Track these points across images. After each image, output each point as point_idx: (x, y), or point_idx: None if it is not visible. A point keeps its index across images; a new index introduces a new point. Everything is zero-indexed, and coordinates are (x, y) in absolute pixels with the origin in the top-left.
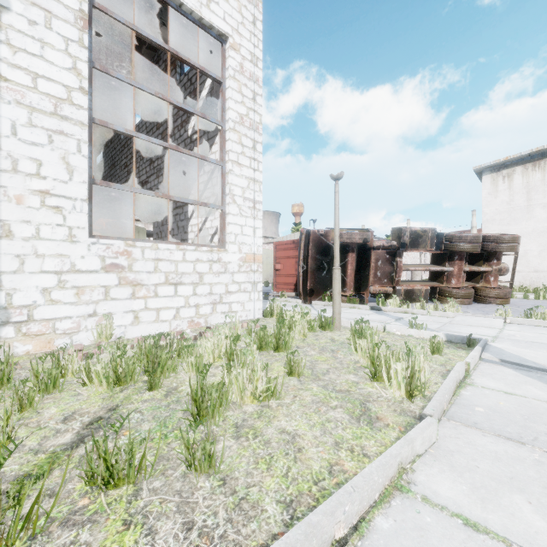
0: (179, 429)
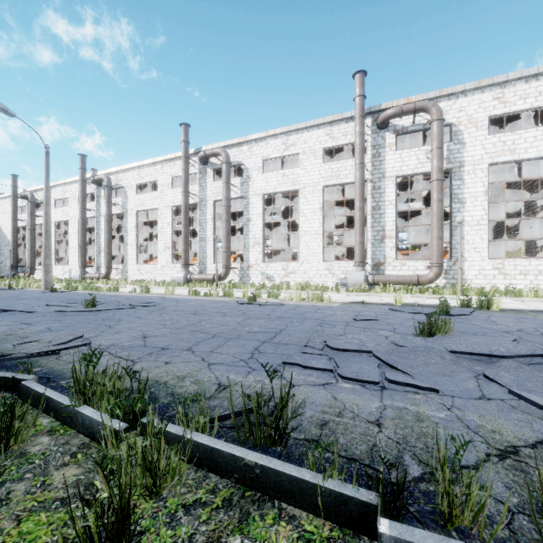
0: (506, 292)
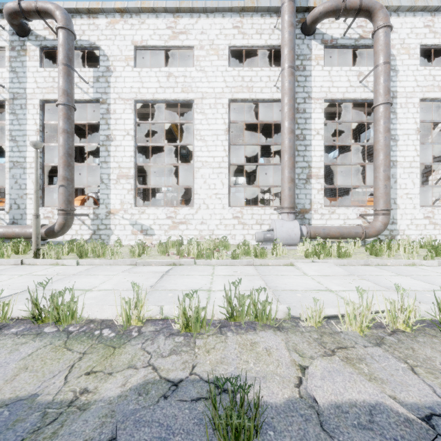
0: None
